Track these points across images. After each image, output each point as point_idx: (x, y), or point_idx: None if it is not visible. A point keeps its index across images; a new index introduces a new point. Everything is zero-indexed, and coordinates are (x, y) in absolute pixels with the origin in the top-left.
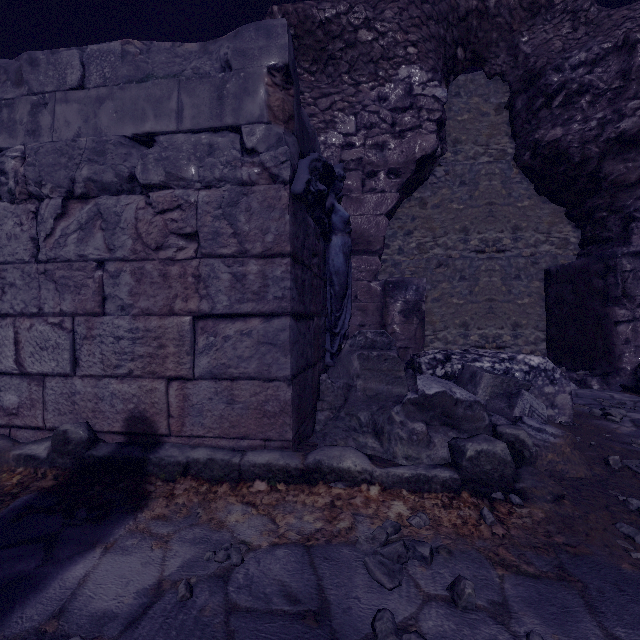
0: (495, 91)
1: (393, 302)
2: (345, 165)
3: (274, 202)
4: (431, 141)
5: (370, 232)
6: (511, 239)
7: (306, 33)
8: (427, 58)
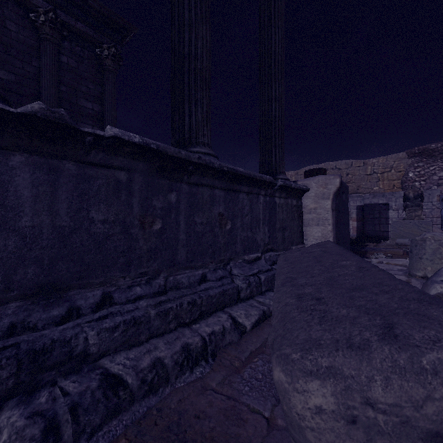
0: None
1: None
2: (439, 184)
3: (438, 211)
4: None
5: None
6: None
7: (425, 151)
8: None
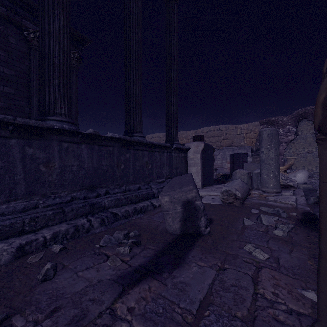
0: (311, 121)
1: (285, 163)
2: None
3: None
4: (293, 137)
5: (281, 152)
6: (315, 150)
7: (269, 121)
8: (292, 124)
